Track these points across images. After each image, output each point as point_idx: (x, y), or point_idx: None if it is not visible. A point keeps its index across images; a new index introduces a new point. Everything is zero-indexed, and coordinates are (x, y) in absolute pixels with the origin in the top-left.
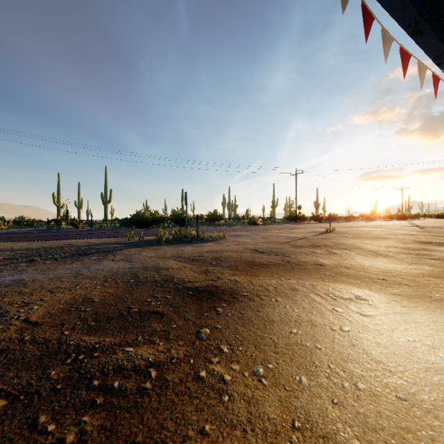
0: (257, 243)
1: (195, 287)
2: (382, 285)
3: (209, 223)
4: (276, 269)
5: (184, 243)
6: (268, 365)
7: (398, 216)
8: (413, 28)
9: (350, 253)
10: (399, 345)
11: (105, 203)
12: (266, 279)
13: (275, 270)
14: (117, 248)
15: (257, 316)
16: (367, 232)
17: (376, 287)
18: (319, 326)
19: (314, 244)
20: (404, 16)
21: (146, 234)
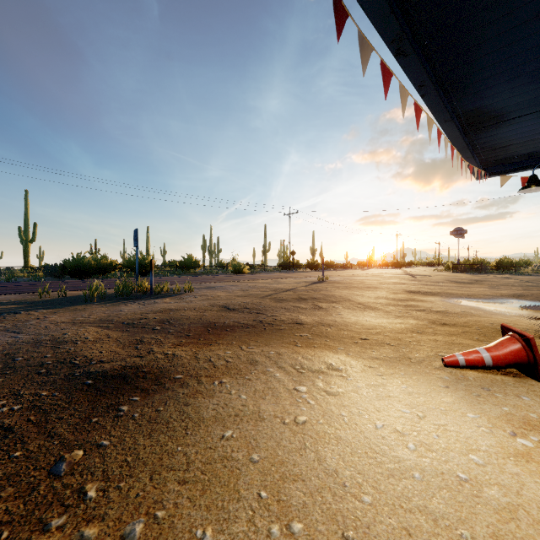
0: (231, 298)
1: (102, 371)
2: (362, 347)
3: (181, 271)
4: (242, 333)
5: (130, 299)
6: (157, 514)
7: (393, 263)
8: (397, 46)
9: (338, 307)
10: (364, 437)
11: (24, 243)
12: (220, 349)
13: (239, 334)
14: (10, 311)
15: (182, 412)
16: (361, 282)
17: (355, 350)
18: (268, 419)
19: (300, 297)
20: (387, 29)
21: (77, 288)
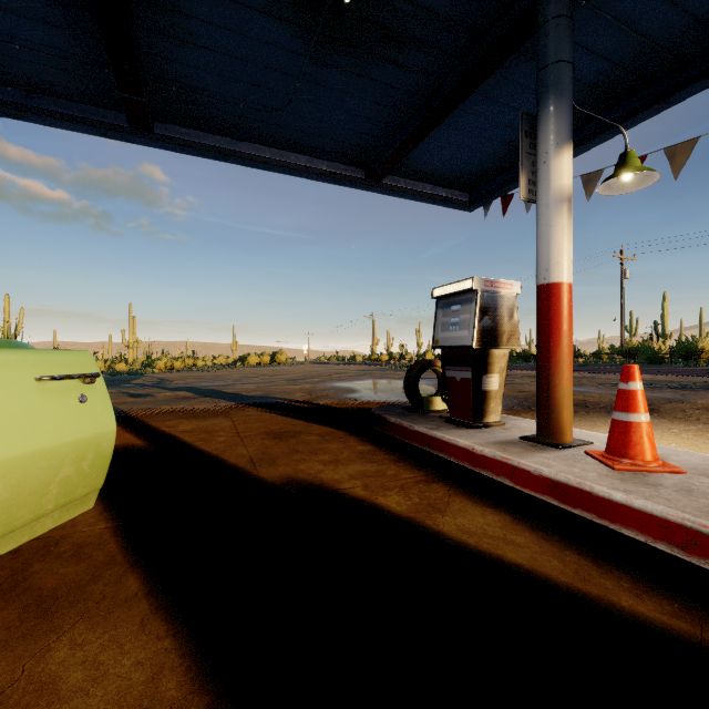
0: None
1: None
2: None
3: None
4: None
5: None
6: None
7: None
8: None
9: None
10: None
11: None
12: None
13: None
14: None
15: None
16: None
17: None
18: None
19: None
20: None
21: None
